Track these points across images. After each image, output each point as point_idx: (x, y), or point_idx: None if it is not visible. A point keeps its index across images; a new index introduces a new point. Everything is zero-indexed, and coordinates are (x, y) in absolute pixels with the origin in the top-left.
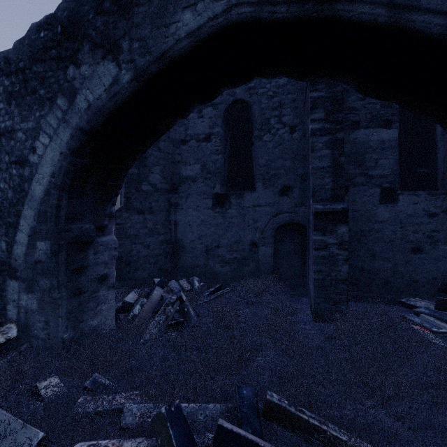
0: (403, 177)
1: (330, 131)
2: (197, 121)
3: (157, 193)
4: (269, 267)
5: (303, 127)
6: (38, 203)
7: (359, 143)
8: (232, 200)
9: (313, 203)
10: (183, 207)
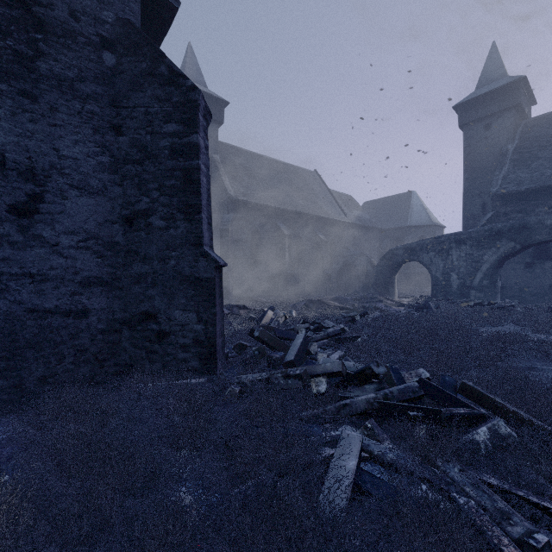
0: None
1: None
2: None
3: None
4: None
5: None
6: (484, 272)
7: None
8: (537, 265)
9: None
10: (504, 268)
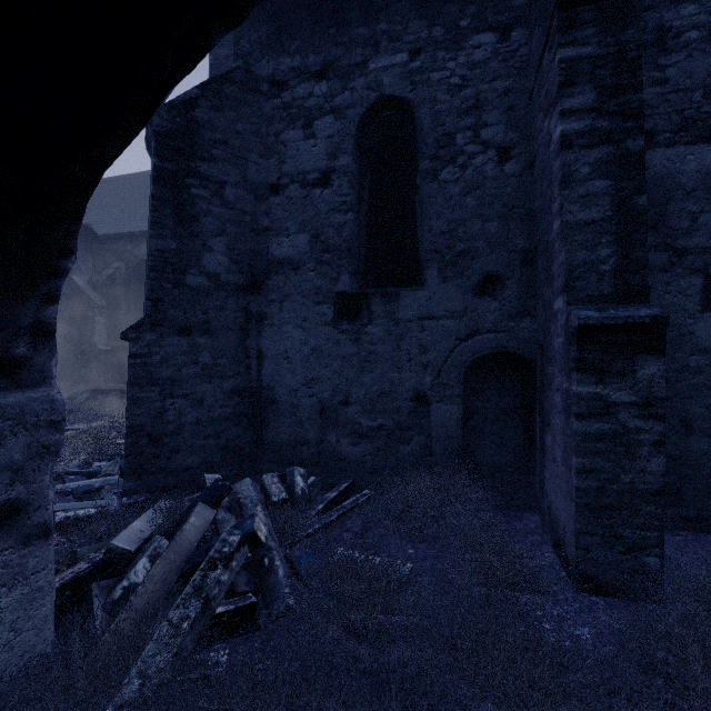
0: None
1: (608, 136)
2: (302, 146)
3: (220, 292)
4: (454, 448)
5: (527, 149)
6: None
7: (653, 179)
8: (374, 305)
9: (569, 306)
10: (274, 321)
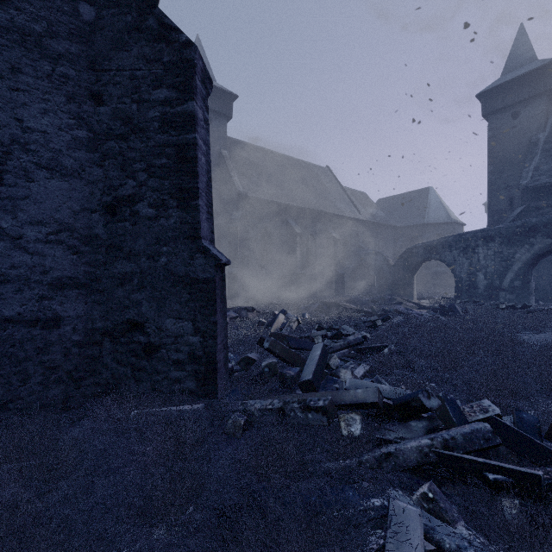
0: None
1: None
2: None
3: None
4: None
5: None
6: (515, 271)
7: None
8: None
9: None
10: (536, 268)
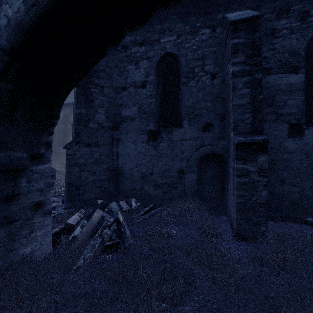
0: (307, 115)
1: (249, 72)
2: (134, 72)
3: (102, 129)
4: (194, 191)
5: (222, 74)
6: None
7: (270, 86)
8: (163, 135)
9: (234, 136)
10: (123, 141)
